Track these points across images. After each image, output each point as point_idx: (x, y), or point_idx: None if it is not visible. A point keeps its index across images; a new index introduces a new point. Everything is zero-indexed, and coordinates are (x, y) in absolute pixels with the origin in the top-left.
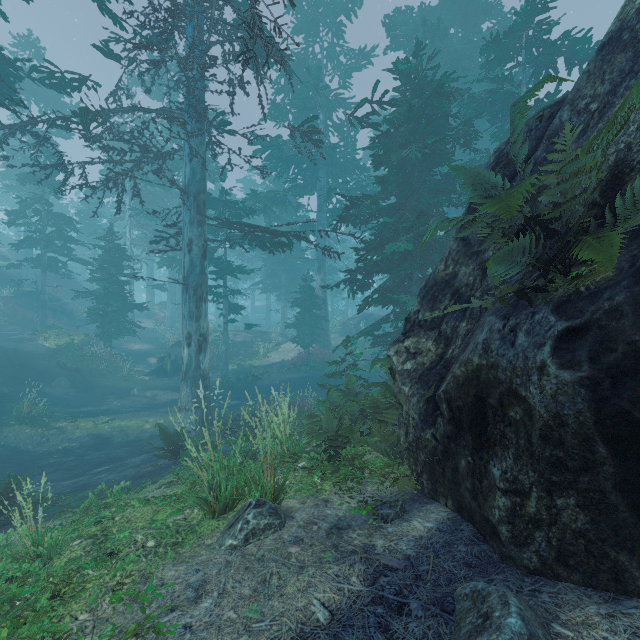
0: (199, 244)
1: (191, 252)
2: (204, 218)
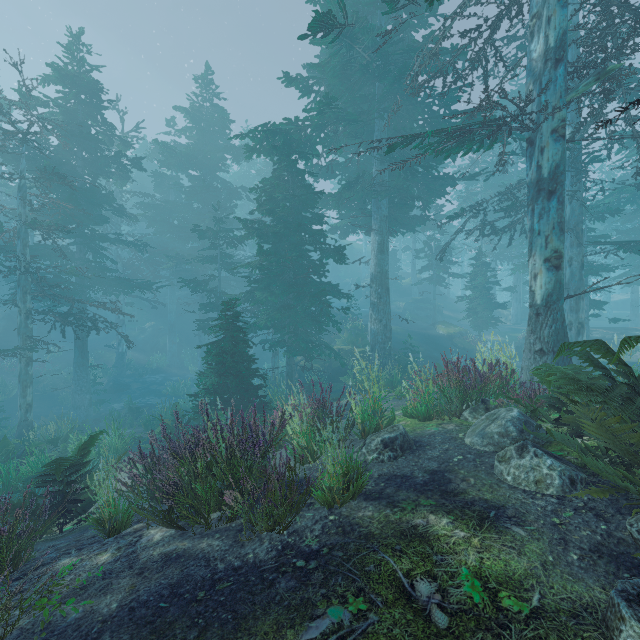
0: (577, 260)
1: (571, 266)
2: (582, 241)
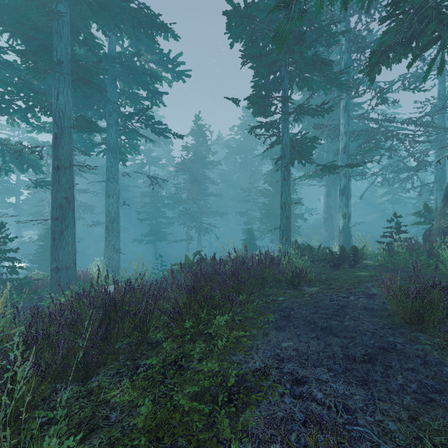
0: (440, 198)
1: (436, 202)
2: (442, 188)
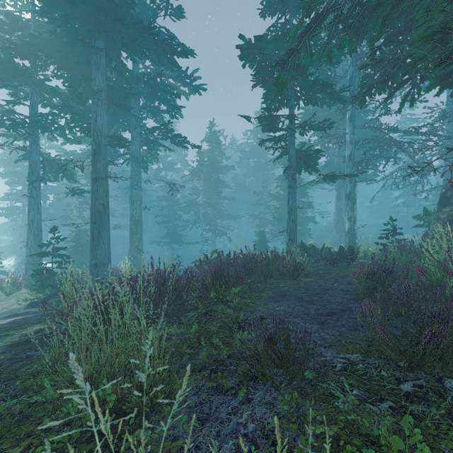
0: None
1: None
2: None
